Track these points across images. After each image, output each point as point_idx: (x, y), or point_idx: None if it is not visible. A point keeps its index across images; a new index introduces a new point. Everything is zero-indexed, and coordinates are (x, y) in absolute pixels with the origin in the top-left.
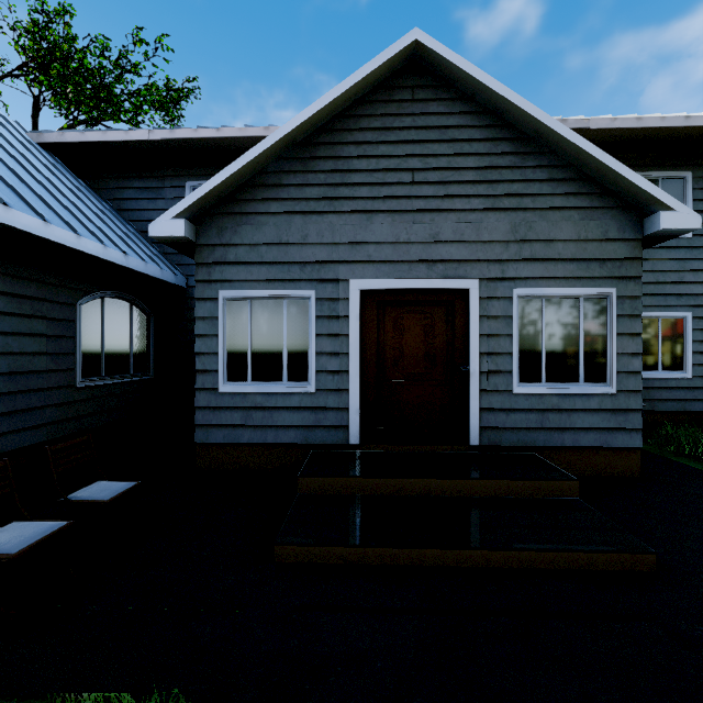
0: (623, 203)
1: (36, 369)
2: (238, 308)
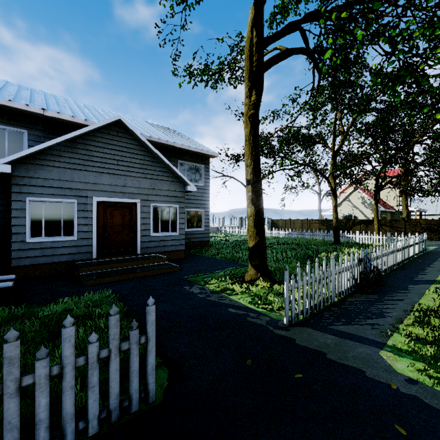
0: (180, 181)
1: None
2: (37, 205)
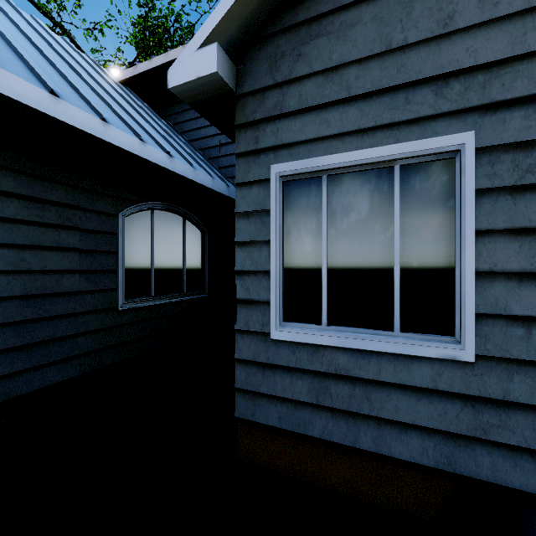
0: None
1: (65, 290)
2: (303, 192)
